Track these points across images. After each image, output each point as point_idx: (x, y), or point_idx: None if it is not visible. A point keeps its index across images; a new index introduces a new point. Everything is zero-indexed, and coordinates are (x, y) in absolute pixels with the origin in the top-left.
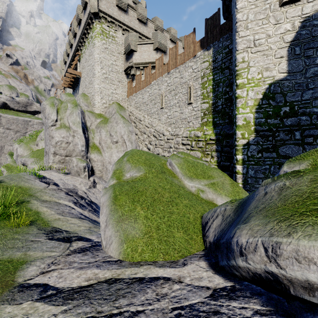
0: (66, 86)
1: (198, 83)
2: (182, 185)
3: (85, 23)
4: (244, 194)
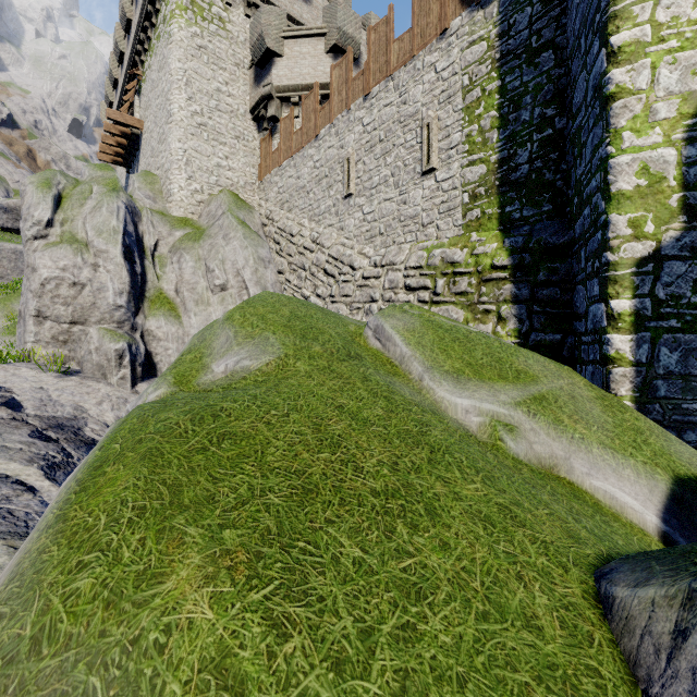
0: (108, 159)
1: (452, 110)
2: (429, 405)
3: None
4: (661, 436)
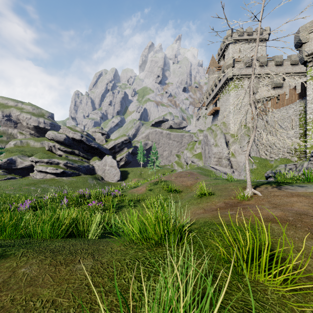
0: (209, 115)
1: (297, 118)
2: None
3: (224, 82)
4: None
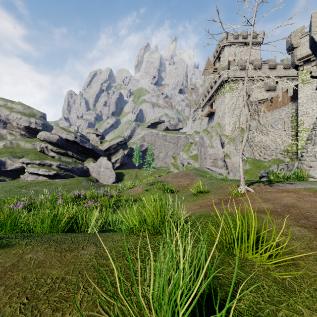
0: (205, 116)
1: (289, 120)
2: None
3: (219, 84)
4: None
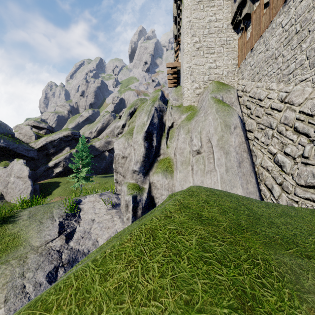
0: (172, 86)
1: None
2: None
3: None
4: None
